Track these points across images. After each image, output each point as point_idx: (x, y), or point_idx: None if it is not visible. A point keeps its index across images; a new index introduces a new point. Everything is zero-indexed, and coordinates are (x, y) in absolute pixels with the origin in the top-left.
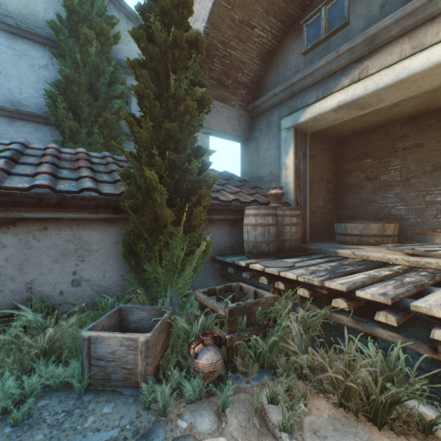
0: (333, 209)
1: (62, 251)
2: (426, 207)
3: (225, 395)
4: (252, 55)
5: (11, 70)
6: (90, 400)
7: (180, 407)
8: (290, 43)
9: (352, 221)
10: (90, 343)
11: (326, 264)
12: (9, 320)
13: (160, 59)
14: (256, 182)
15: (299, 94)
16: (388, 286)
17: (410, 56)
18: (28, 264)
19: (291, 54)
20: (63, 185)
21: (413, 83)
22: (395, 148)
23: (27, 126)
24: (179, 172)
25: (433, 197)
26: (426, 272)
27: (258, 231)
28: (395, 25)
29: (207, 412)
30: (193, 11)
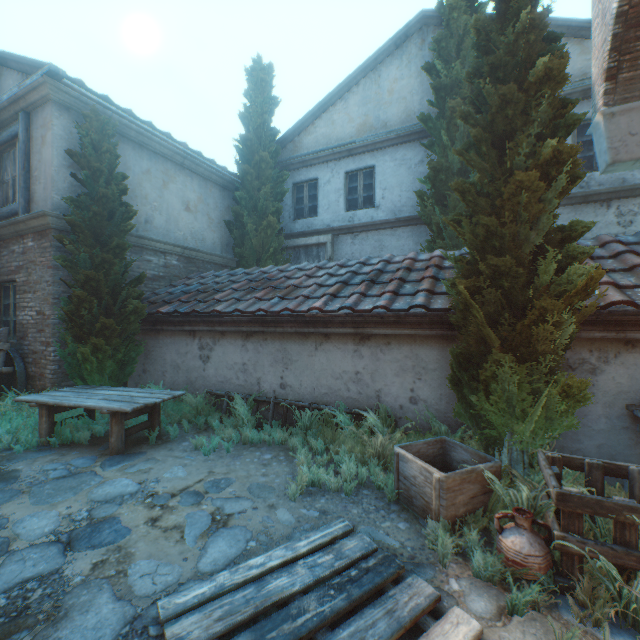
0: None
1: (401, 366)
2: None
3: (512, 594)
4: None
5: (392, 182)
6: (394, 510)
7: (463, 572)
8: None
9: None
10: (398, 459)
11: None
12: (365, 419)
13: (483, 136)
14: None
15: None
16: None
17: None
18: (377, 375)
19: None
20: (398, 303)
21: None
22: None
23: (404, 232)
24: (507, 279)
25: None
26: None
27: None
28: None
29: (488, 597)
30: (547, 23)
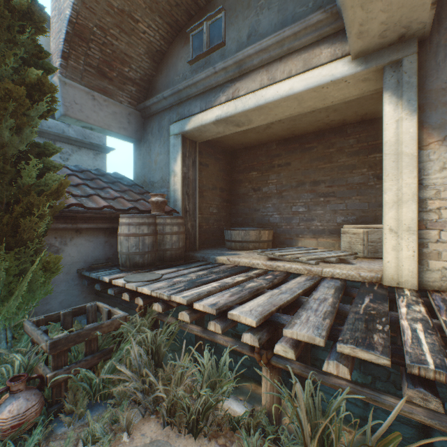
0: (227, 216)
1: None
2: (293, 216)
3: None
4: (140, 51)
5: None
6: None
7: None
8: (179, 48)
9: (236, 228)
10: None
11: (196, 273)
12: None
13: None
14: (149, 187)
15: (186, 101)
16: (226, 295)
17: (267, 87)
18: None
19: (180, 60)
20: None
21: (270, 110)
22: (273, 164)
23: None
24: None
25: (297, 208)
26: (271, 275)
27: (132, 241)
28: (256, 56)
29: None
30: None
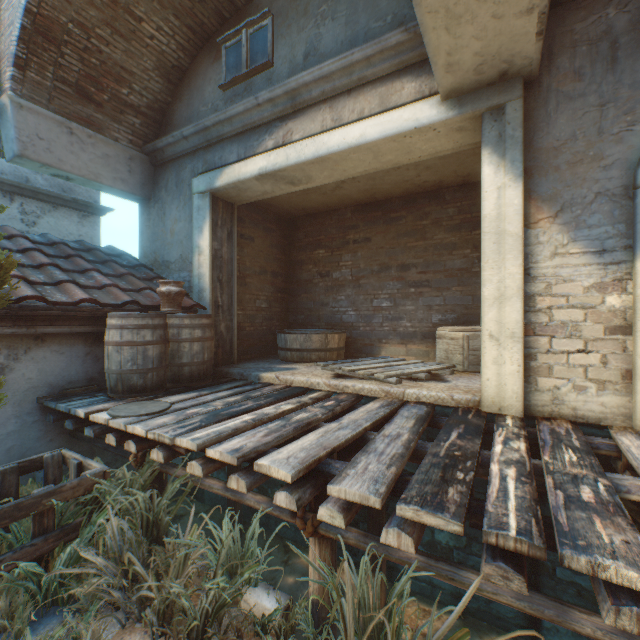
0: (284, 312)
1: None
2: (374, 313)
3: None
4: (146, 64)
5: None
6: None
7: None
8: (207, 65)
9: (293, 331)
10: None
11: (225, 400)
12: None
13: None
14: (162, 269)
15: (218, 144)
16: (259, 434)
17: (331, 130)
18: None
19: (208, 83)
20: None
21: (336, 164)
22: (347, 240)
23: None
24: None
25: (380, 302)
26: (334, 401)
27: (126, 353)
28: (315, 86)
29: None
30: None
